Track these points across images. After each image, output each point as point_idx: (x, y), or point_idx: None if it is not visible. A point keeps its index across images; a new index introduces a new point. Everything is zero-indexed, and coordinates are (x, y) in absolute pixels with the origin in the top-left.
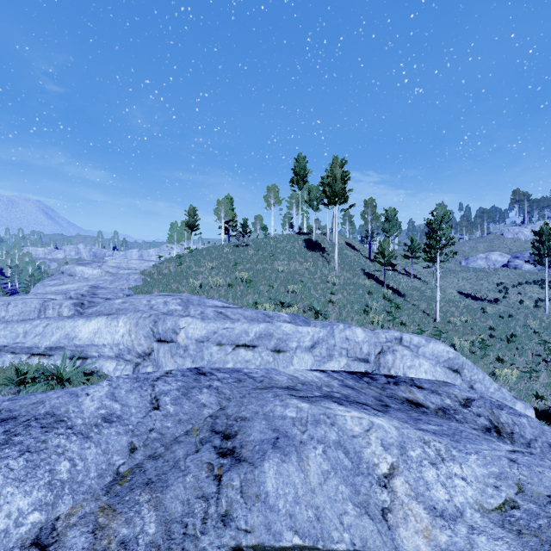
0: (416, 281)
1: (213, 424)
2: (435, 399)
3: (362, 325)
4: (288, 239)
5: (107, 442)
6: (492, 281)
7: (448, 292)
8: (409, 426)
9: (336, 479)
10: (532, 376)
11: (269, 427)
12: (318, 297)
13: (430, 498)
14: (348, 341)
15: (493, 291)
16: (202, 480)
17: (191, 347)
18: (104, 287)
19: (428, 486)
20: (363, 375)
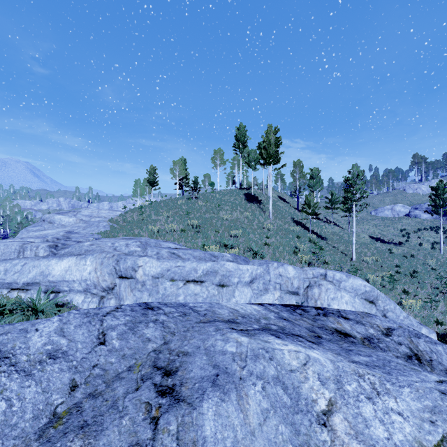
0: (335, 228)
1: (155, 360)
2: (360, 328)
3: (292, 263)
4: (231, 193)
5: (48, 380)
6: (397, 228)
7: (361, 236)
8: (343, 359)
9: (275, 419)
10: (432, 305)
11: (210, 363)
12: (256, 240)
13: (370, 437)
14: (281, 277)
15: (398, 236)
16: (138, 424)
17: (148, 282)
18: (77, 232)
19: (366, 423)
20: (296, 308)
